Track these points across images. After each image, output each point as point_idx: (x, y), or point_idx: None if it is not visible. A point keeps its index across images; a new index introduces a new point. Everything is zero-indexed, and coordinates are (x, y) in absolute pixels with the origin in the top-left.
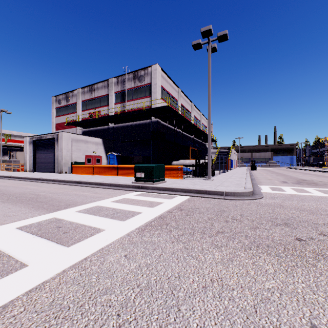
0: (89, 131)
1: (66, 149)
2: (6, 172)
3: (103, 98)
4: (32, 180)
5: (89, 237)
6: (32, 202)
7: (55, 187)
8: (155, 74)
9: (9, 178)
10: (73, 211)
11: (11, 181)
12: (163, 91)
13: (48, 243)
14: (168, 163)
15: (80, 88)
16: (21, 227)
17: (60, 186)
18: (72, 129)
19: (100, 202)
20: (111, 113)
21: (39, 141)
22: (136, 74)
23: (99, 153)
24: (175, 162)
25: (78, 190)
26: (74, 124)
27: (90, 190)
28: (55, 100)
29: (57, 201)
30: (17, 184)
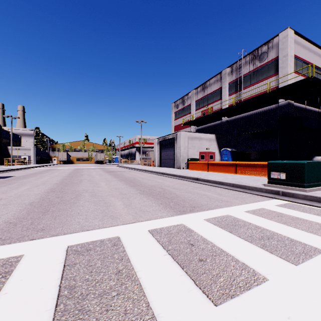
0: (202, 129)
1: (183, 147)
2: (143, 167)
3: (216, 92)
4: (159, 174)
5: (244, 289)
6: (160, 197)
7: (177, 183)
8: (284, 43)
9: (145, 171)
10: (201, 219)
11: (146, 173)
12: (297, 62)
13: (183, 276)
14: (305, 159)
15: (194, 89)
16: (152, 230)
17: (180, 181)
18: (186, 129)
19: (229, 209)
20: (224, 106)
21: (163, 142)
22: (255, 54)
23: (212, 149)
24: (318, 158)
25: (198, 188)
26: (188, 123)
27: (211, 189)
28: (174, 106)
29: (180, 199)
30: (149, 176)
